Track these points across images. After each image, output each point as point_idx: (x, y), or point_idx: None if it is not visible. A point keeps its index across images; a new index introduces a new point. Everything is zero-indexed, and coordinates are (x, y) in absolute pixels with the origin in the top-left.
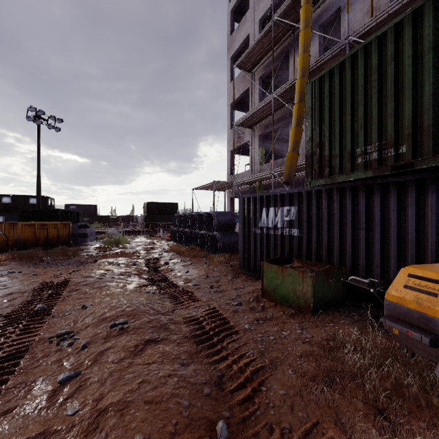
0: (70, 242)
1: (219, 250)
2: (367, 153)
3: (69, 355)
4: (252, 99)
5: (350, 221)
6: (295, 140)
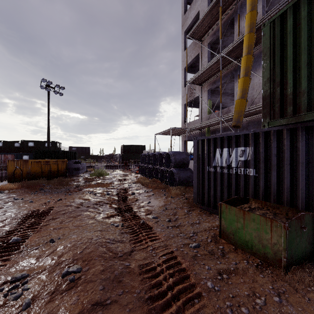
0: (67, 174)
1: (176, 183)
2: None
3: None
4: (201, 62)
5: None
6: (243, 88)
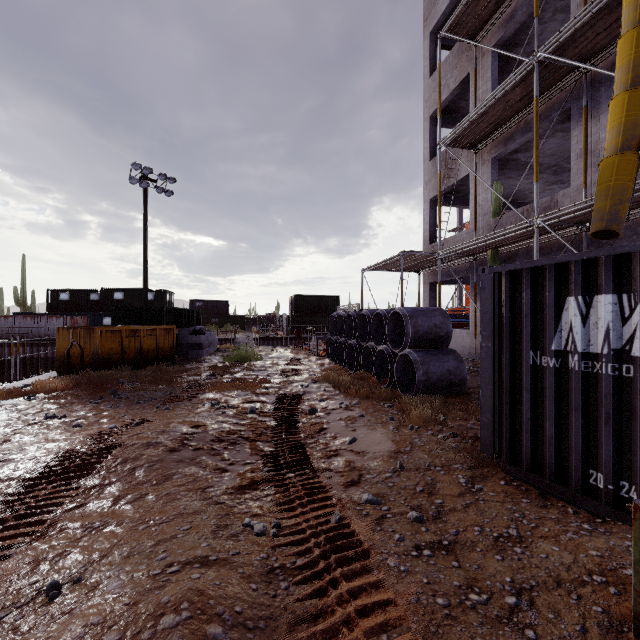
0: (176, 357)
1: (418, 388)
2: None
3: None
4: (475, 93)
5: None
6: (629, 123)
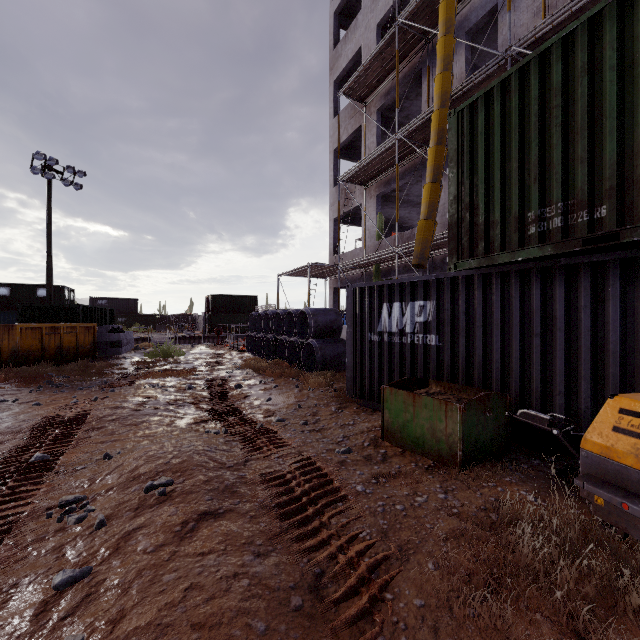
0: (96, 354)
1: (318, 366)
2: (544, 219)
3: (76, 539)
4: (365, 143)
5: (518, 324)
6: (430, 202)
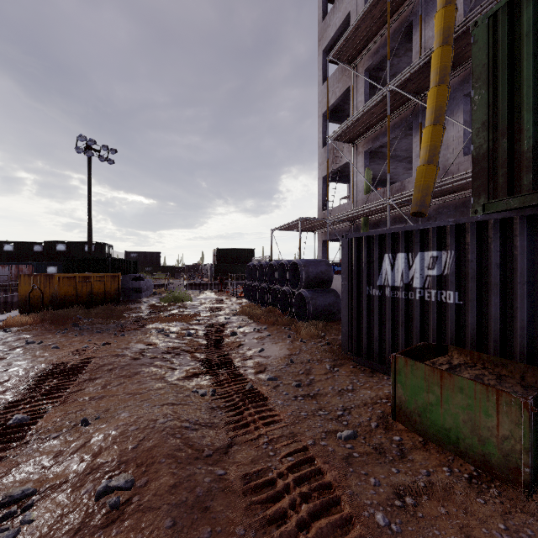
0: (120, 299)
1: (309, 316)
2: None
3: None
4: (353, 102)
5: None
6: (432, 146)
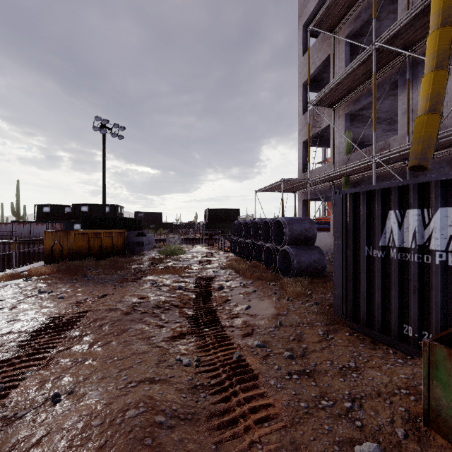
0: (126, 251)
1: (293, 272)
2: None
3: None
4: (333, 69)
5: None
6: (434, 93)
